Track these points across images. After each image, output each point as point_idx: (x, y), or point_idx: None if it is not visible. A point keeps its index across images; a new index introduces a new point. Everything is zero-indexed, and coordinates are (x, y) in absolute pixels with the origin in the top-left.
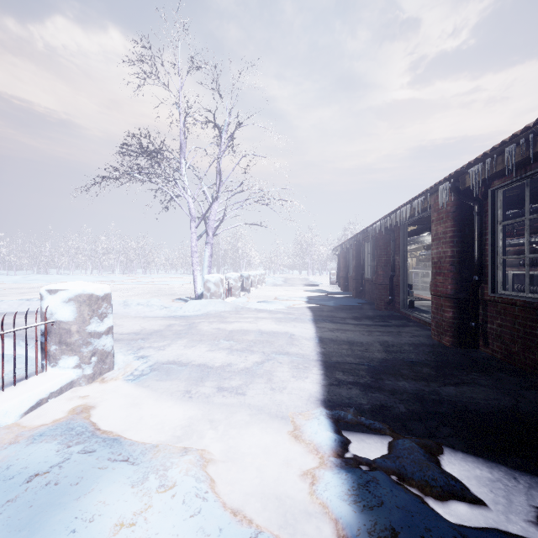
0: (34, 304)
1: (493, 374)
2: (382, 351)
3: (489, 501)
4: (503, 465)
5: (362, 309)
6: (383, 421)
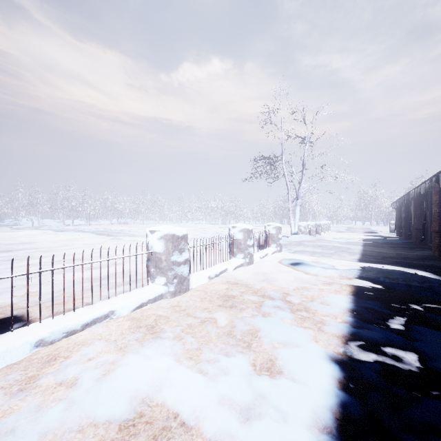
0: (220, 235)
1: None
2: (394, 255)
3: (397, 270)
4: (409, 268)
5: (402, 244)
6: (378, 263)
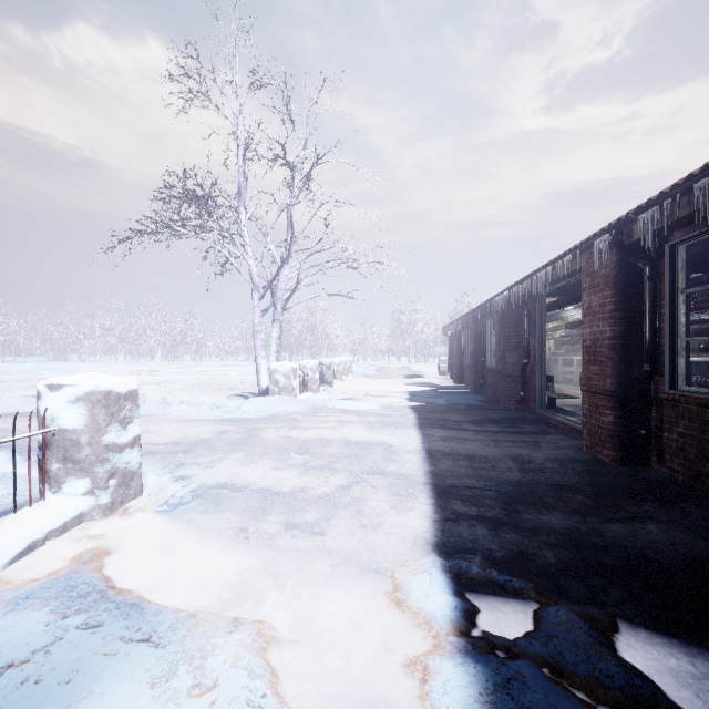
0: None
1: (676, 505)
2: (515, 470)
3: None
4: (708, 651)
5: (484, 410)
6: (524, 577)
